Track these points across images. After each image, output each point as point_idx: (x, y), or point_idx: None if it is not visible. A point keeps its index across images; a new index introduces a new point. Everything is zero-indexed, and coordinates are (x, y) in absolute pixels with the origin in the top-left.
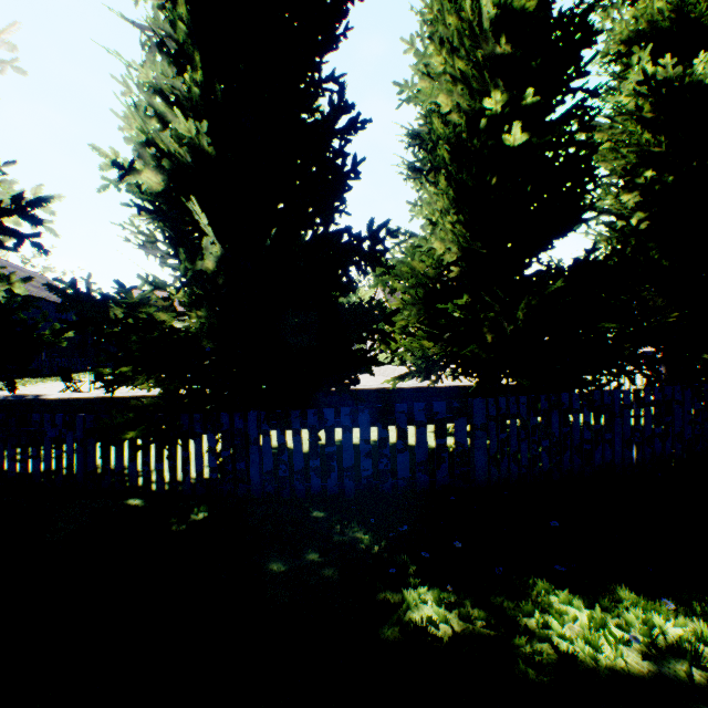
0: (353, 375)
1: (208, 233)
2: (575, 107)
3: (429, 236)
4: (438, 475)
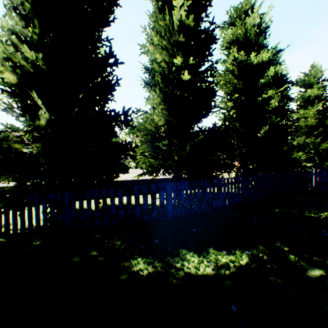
0: (115, 174)
1: (42, 107)
2: (209, 67)
3: (152, 113)
4: (152, 215)
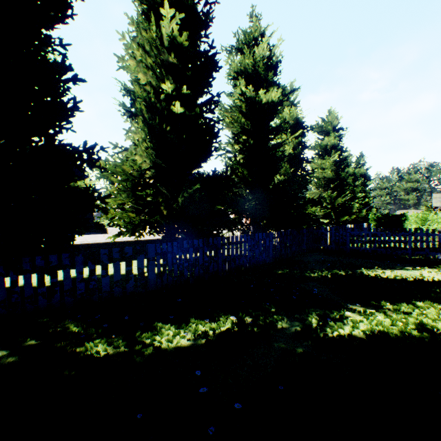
0: (72, 234)
1: None
2: (210, 100)
3: (133, 152)
4: (128, 287)
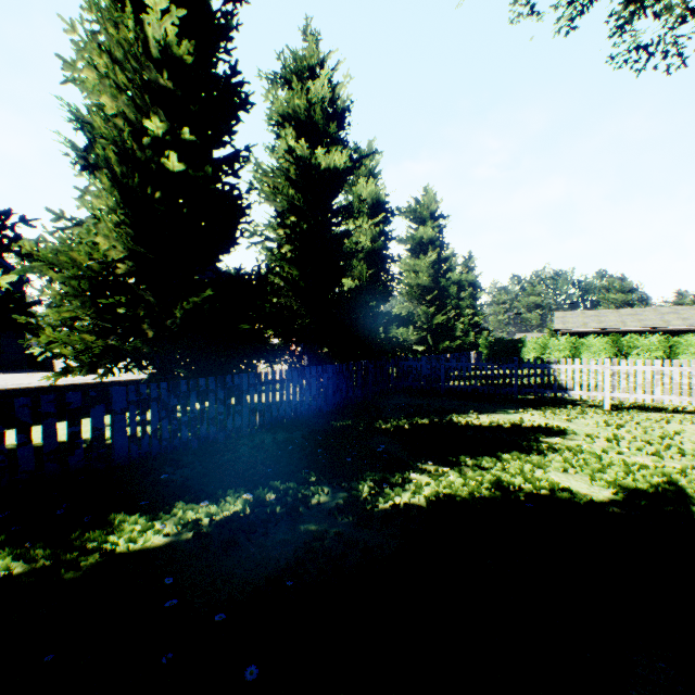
0: None
1: None
2: (234, 155)
3: (92, 230)
4: (72, 461)
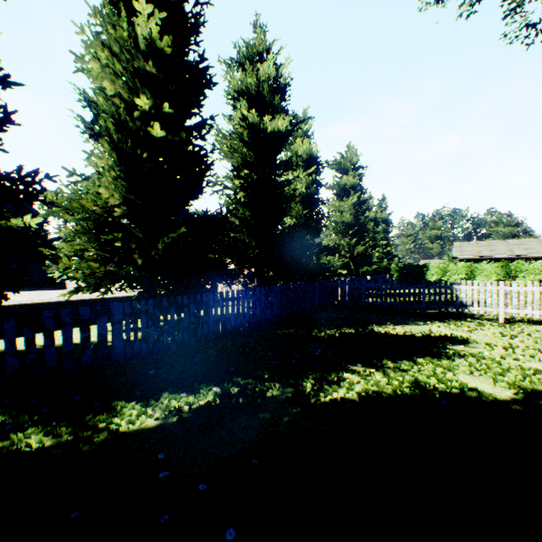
0: None
1: None
2: (202, 123)
3: (97, 183)
4: (84, 359)
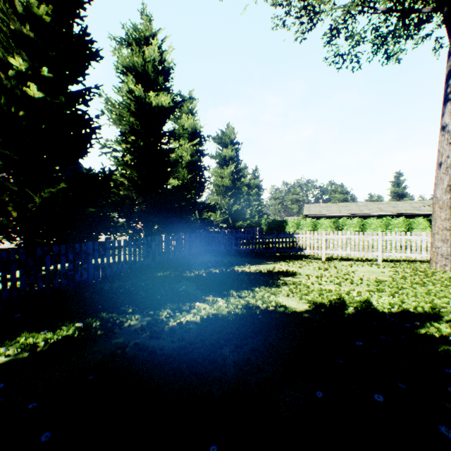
0: None
1: None
2: (86, 90)
3: None
4: None
